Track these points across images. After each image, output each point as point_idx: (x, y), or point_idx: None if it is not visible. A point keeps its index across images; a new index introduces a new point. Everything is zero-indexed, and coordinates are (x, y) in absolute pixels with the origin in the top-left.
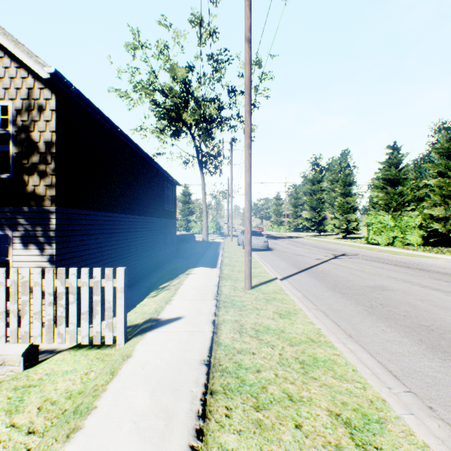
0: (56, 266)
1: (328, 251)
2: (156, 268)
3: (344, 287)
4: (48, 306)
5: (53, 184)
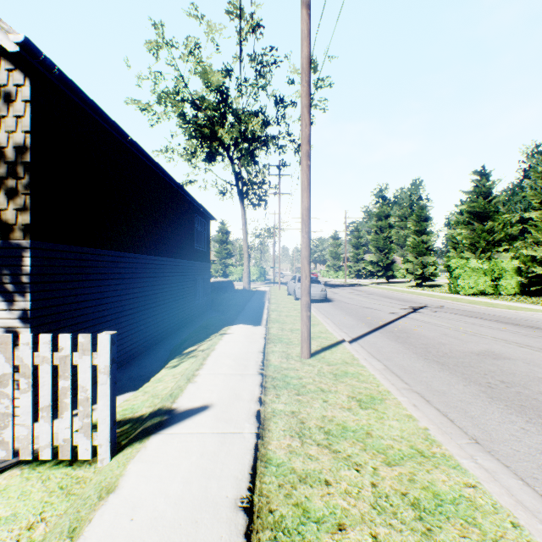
0: (31, 326)
1: (403, 303)
2: (183, 325)
3: (440, 353)
4: None
5: (27, 208)
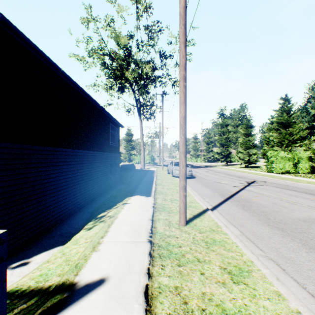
0: None
1: (240, 179)
2: (102, 193)
3: (277, 220)
4: None
5: None
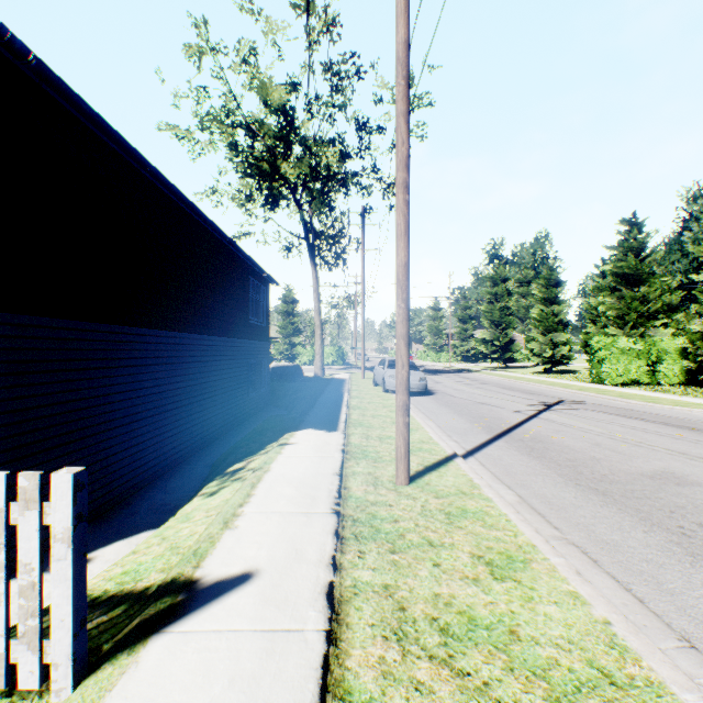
0: None
1: (530, 397)
2: (232, 427)
3: (597, 475)
4: None
5: None
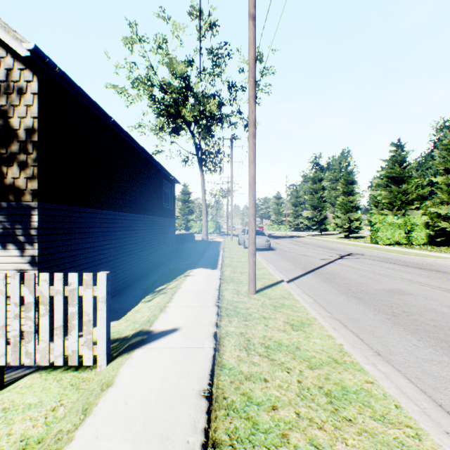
0: (38, 268)
1: (332, 251)
2: (154, 269)
3: (358, 290)
4: (14, 319)
5: (35, 177)
